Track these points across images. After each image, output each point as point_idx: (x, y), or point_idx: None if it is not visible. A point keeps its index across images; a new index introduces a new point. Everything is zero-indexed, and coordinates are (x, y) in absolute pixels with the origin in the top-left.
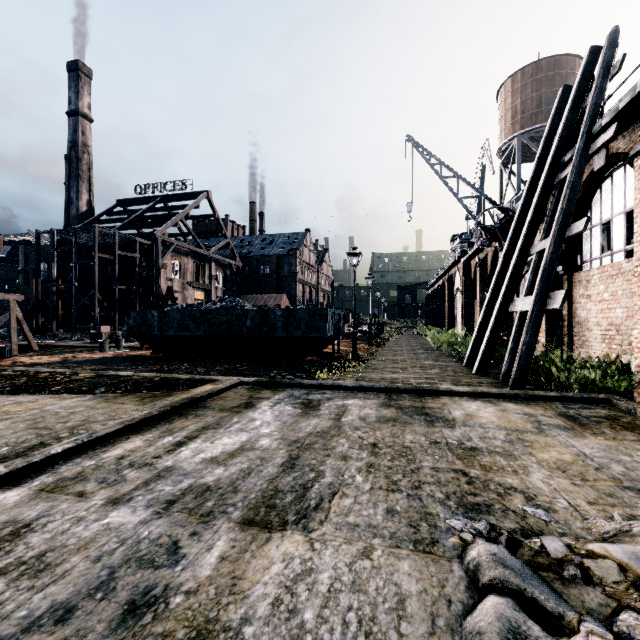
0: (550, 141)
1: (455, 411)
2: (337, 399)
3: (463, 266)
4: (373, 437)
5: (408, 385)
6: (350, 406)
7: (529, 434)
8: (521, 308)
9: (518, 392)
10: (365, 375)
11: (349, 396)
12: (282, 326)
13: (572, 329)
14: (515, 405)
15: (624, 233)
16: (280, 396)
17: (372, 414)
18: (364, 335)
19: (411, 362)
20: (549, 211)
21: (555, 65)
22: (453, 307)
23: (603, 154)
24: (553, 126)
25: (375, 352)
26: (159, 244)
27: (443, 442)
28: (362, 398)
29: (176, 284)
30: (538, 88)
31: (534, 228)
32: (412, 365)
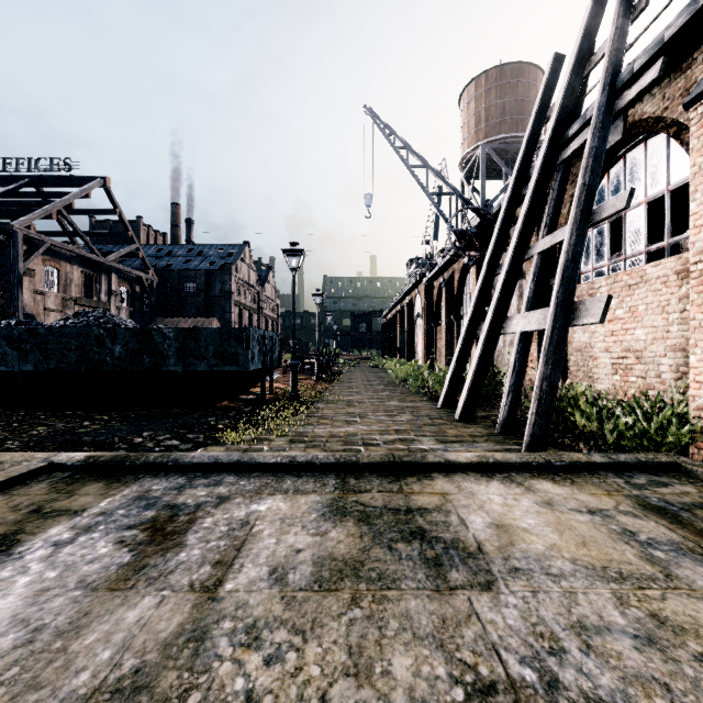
0: (541, 121)
1: (471, 516)
2: (238, 500)
3: (425, 288)
4: (294, 691)
5: (375, 454)
6: (260, 523)
7: (658, 591)
8: (523, 328)
9: (549, 458)
10: (306, 430)
11: (266, 488)
12: (176, 355)
13: (568, 357)
14: (557, 486)
15: (644, 230)
16: (112, 501)
17: (305, 550)
18: (313, 368)
19: (372, 404)
20: (551, 200)
21: (518, 73)
22: (413, 335)
23: (620, 124)
24: (544, 103)
25: (324, 390)
26: (19, 240)
27: (501, 683)
28: (291, 492)
29: (52, 300)
30: (502, 95)
31: (531, 223)
32: (374, 409)
